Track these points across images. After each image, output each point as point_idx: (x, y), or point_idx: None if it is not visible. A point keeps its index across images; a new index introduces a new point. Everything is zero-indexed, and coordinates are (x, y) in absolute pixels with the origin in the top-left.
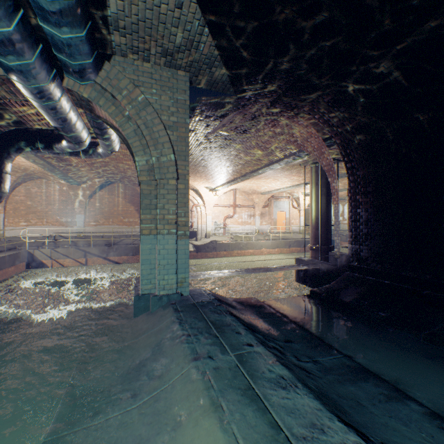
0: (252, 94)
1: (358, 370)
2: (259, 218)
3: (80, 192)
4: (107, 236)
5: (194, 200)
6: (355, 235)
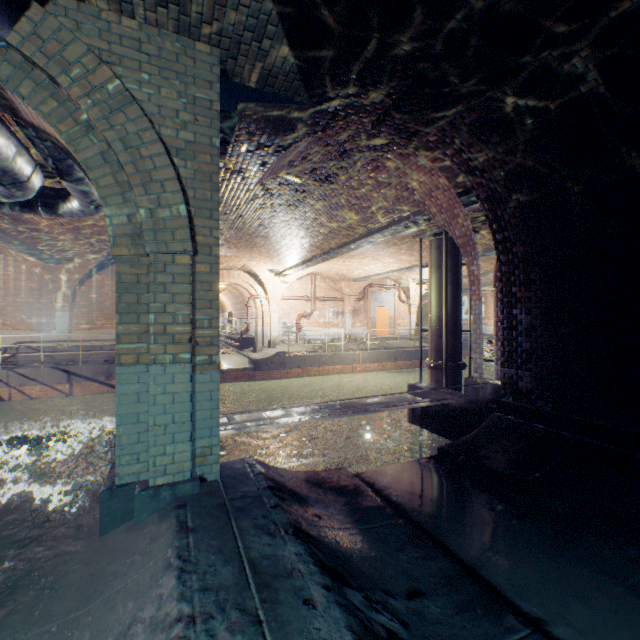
0: (339, 104)
1: None
2: (351, 316)
3: (63, 275)
4: (109, 346)
5: (251, 290)
6: (509, 352)
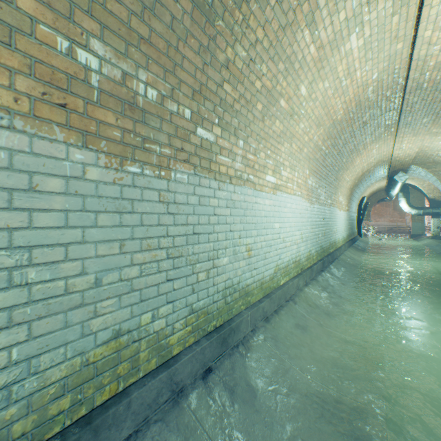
0: None
1: None
2: None
3: None
4: (379, 227)
5: None
6: None
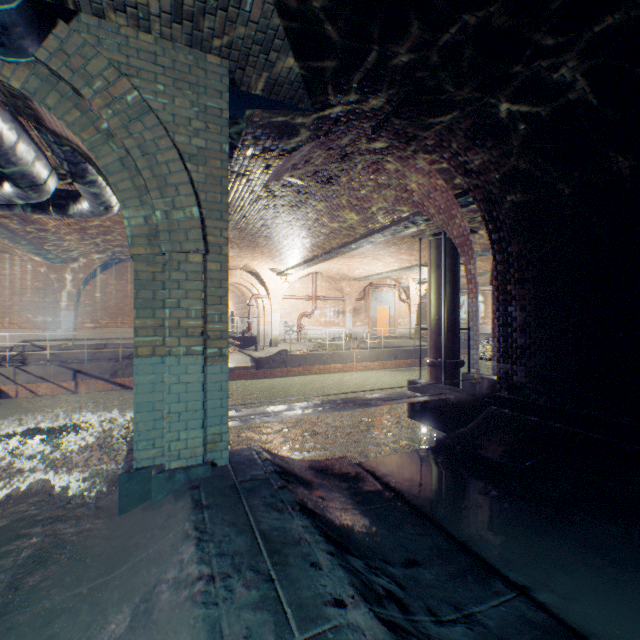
0: (341, 110)
1: (553, 634)
2: (352, 316)
3: (68, 275)
4: (113, 344)
5: (253, 289)
6: (505, 348)
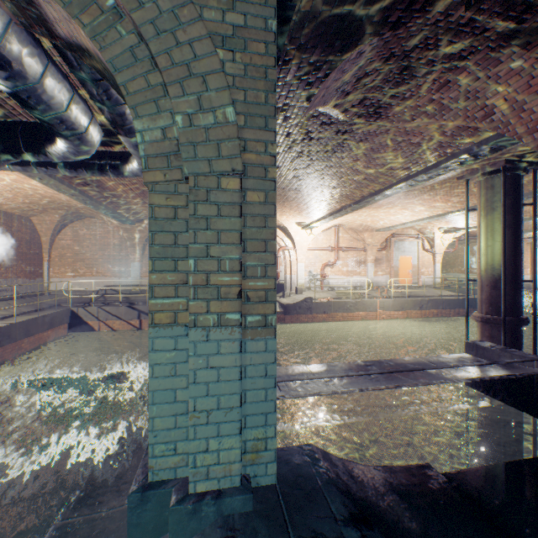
0: None
1: None
2: (373, 265)
3: (135, 233)
4: None
5: (281, 242)
6: None
